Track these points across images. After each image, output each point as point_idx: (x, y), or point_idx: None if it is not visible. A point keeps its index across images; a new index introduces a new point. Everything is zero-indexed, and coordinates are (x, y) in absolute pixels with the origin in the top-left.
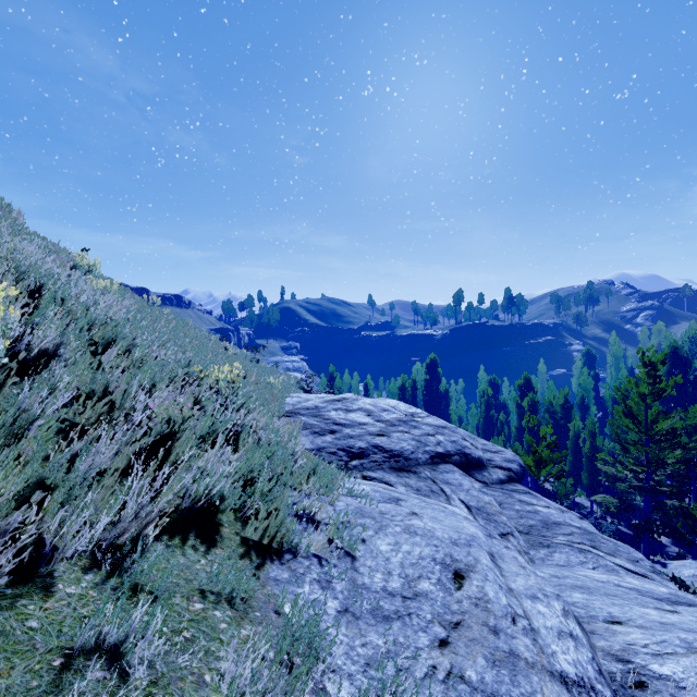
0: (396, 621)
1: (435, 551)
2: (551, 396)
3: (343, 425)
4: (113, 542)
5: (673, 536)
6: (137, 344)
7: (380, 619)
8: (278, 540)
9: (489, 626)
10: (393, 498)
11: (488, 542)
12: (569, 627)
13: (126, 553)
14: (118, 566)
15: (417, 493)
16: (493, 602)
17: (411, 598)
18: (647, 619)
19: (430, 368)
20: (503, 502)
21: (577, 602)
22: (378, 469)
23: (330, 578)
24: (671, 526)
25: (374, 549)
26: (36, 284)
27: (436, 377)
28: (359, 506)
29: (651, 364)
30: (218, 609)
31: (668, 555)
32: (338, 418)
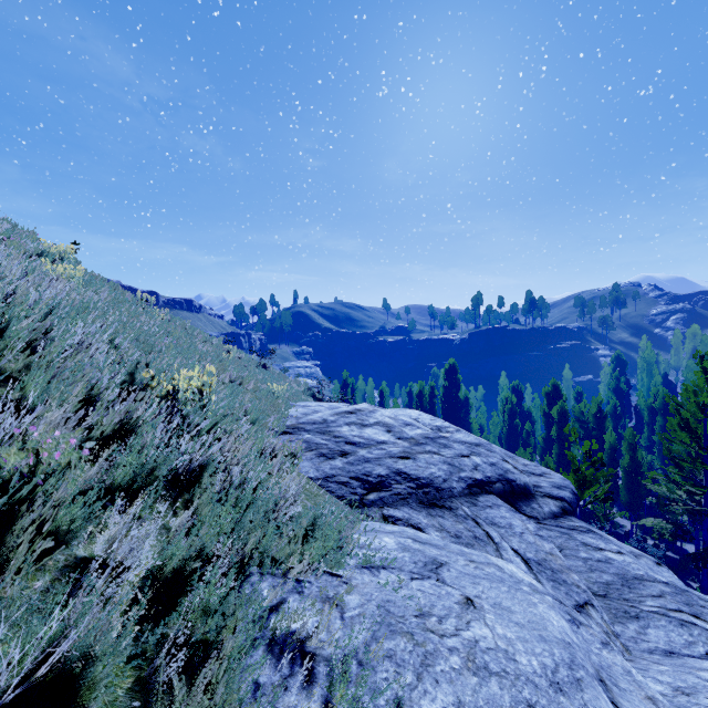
0: None
1: None
2: (582, 405)
3: (357, 444)
4: None
5: None
6: (56, 338)
7: None
8: None
9: None
10: (430, 562)
11: (580, 642)
12: None
13: None
14: None
15: (457, 542)
16: None
17: None
18: None
19: (449, 374)
20: (564, 547)
21: None
22: (402, 505)
23: None
24: None
25: None
26: None
27: (455, 383)
28: (384, 601)
29: None
30: None
31: None
32: (351, 435)
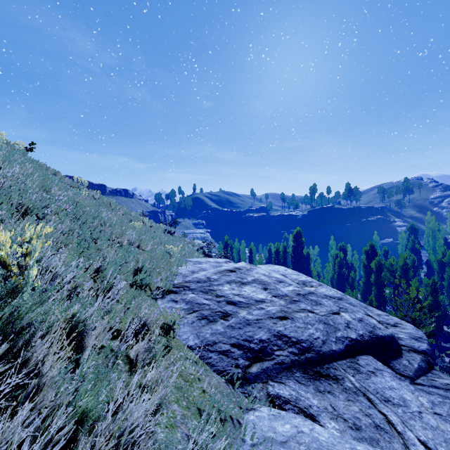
0: None
1: None
2: (391, 259)
3: (238, 304)
4: None
5: None
6: None
7: None
8: None
9: None
10: None
11: None
12: None
13: None
14: None
15: (359, 438)
16: None
17: None
18: None
19: (296, 238)
20: None
21: None
22: (287, 377)
23: None
24: None
25: None
26: None
27: (300, 244)
28: None
29: None
30: None
31: None
32: (231, 294)
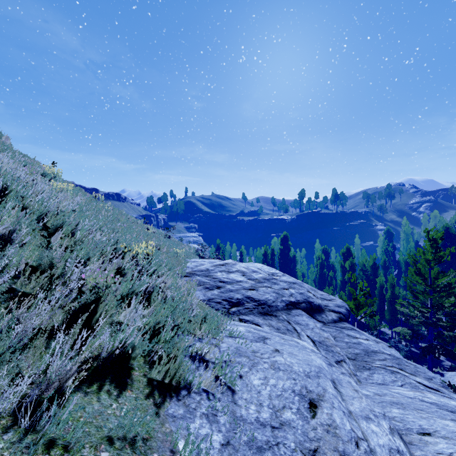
0: (268, 451)
1: (294, 384)
2: (364, 260)
3: (226, 282)
4: (38, 396)
5: (449, 356)
6: (80, 228)
7: (255, 450)
8: (176, 378)
9: (339, 451)
10: (261, 337)
11: (329, 370)
12: (396, 444)
13: (48, 406)
14: (37, 421)
15: (277, 331)
16: (340, 428)
17: (278, 427)
18: (448, 430)
19: (283, 241)
20: (336, 336)
21: (396, 417)
22: (250, 314)
23: (215, 412)
24: (447, 349)
25: (248, 383)
26: (3, 186)
27: (287, 247)
28: (237, 347)
29: (434, 239)
30: (121, 455)
31: (444, 368)
32: (222, 277)
